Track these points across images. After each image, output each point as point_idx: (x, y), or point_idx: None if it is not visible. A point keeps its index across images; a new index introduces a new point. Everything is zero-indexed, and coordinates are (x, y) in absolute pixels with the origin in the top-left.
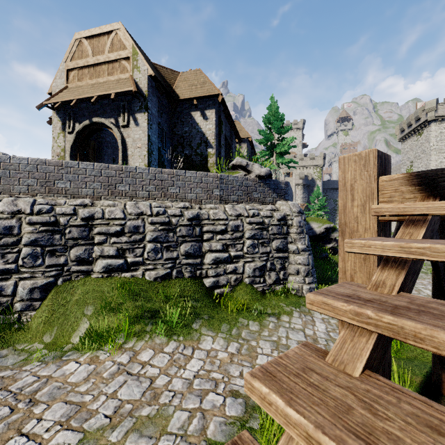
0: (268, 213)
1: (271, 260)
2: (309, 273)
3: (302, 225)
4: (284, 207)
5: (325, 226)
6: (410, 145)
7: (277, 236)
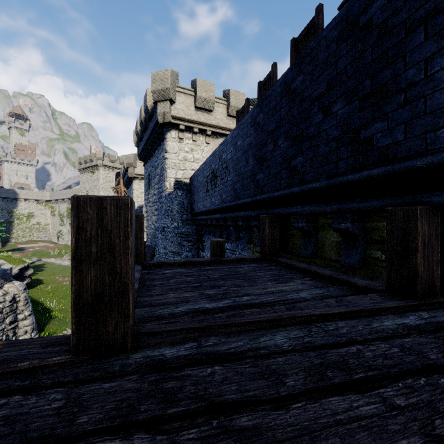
0: (2, 299)
1: (6, 333)
2: (34, 329)
3: (28, 298)
4: (13, 289)
5: (19, 267)
6: (87, 178)
7: (10, 313)
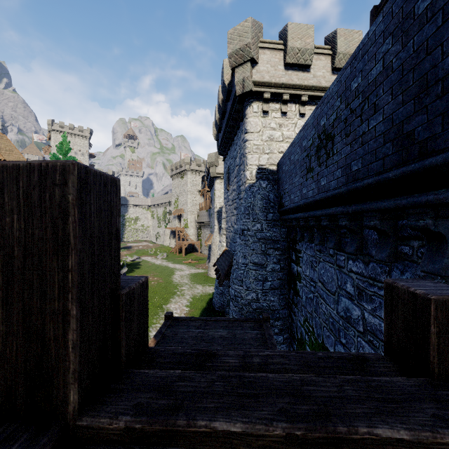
0: None
1: None
2: None
3: None
4: None
5: None
6: (177, 183)
7: None
